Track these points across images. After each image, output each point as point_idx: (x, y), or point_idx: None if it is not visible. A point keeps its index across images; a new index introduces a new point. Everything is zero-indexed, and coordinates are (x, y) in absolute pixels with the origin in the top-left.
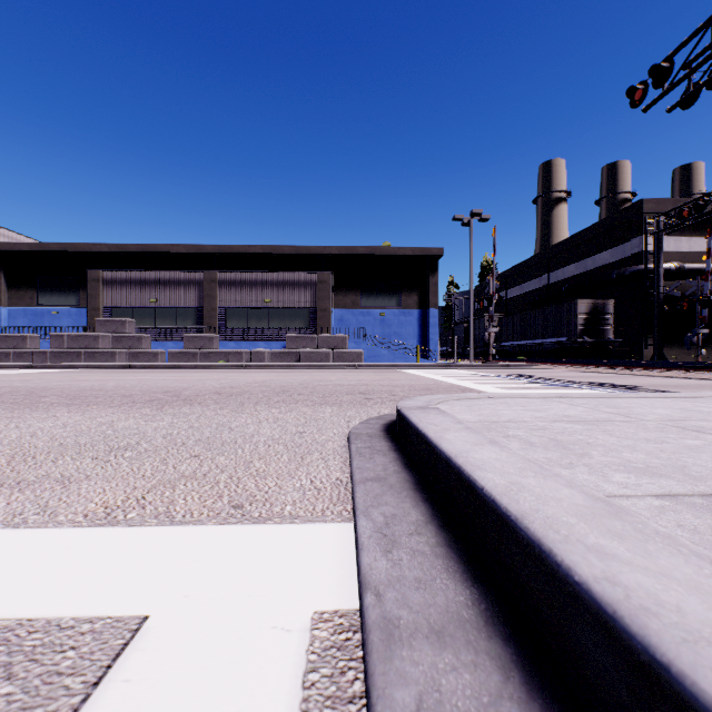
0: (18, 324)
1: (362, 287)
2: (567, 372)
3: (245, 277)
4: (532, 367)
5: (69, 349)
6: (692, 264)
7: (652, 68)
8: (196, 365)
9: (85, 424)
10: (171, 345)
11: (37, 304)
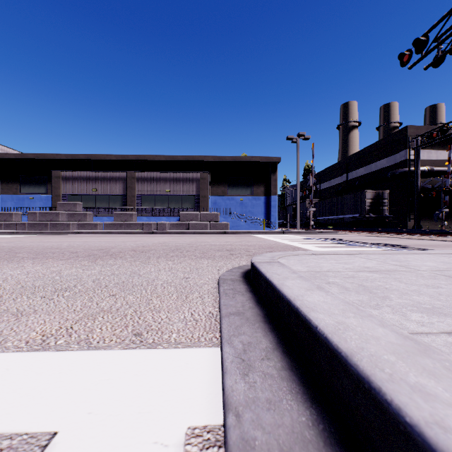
0: (7, 205)
1: (228, 182)
2: (360, 236)
3: (153, 175)
4: (337, 233)
5: (40, 222)
6: (438, 167)
7: (415, 41)
8: (121, 232)
9: (41, 272)
10: (106, 219)
11: (20, 192)
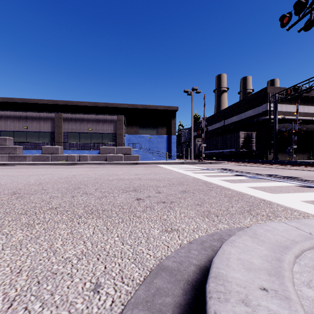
0: None
1: (139, 124)
2: (242, 166)
3: (78, 116)
4: (222, 163)
5: None
6: (288, 116)
7: (295, 3)
8: (46, 163)
9: None
10: (35, 152)
11: None
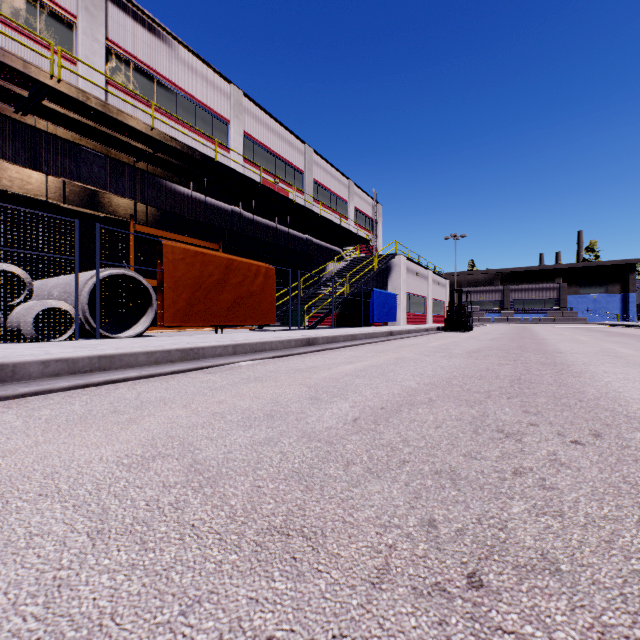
0: None
1: (579, 283)
2: None
3: (522, 287)
4: None
5: None
6: None
7: None
8: (516, 323)
9: None
10: (493, 315)
11: None
